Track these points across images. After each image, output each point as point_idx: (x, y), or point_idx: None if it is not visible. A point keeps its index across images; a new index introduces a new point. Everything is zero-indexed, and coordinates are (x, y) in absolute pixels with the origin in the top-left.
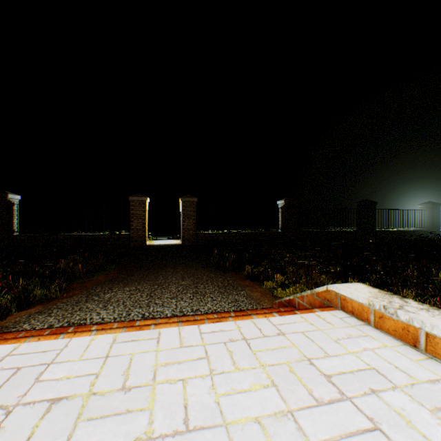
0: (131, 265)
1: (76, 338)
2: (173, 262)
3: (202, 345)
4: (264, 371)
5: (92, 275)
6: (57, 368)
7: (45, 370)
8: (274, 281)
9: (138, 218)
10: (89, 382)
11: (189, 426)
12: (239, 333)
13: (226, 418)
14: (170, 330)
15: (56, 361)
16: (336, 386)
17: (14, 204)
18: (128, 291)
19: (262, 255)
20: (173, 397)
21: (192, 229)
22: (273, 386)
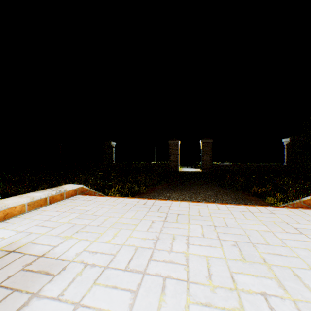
0: (173, 182)
1: (173, 201)
2: (198, 182)
3: (228, 210)
4: (260, 221)
5: (154, 185)
6: (173, 208)
7: (169, 207)
8: (275, 199)
9: (173, 154)
10: (187, 212)
11: (228, 226)
12: (247, 210)
13: (242, 227)
14: (211, 204)
15: (171, 206)
16: (299, 231)
17: (113, 147)
18: (177, 193)
19: (265, 182)
20: (219, 220)
21: (208, 161)
22: (264, 225)
